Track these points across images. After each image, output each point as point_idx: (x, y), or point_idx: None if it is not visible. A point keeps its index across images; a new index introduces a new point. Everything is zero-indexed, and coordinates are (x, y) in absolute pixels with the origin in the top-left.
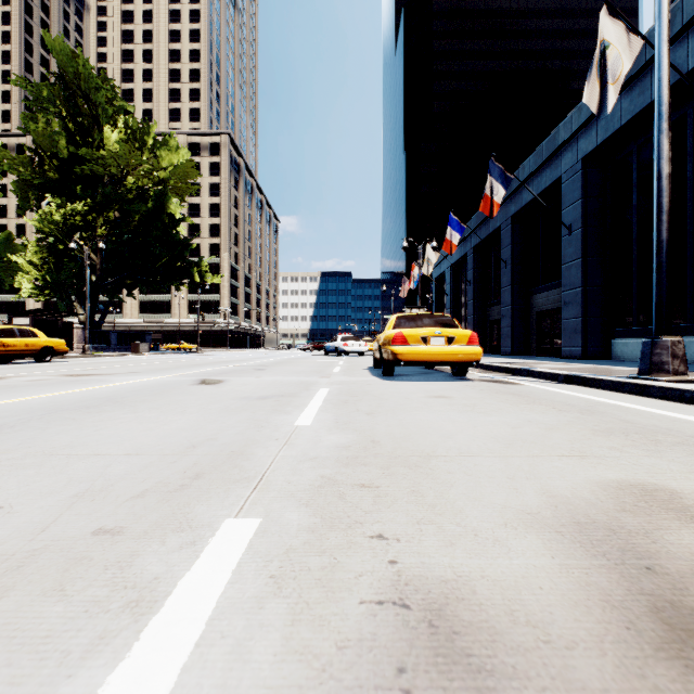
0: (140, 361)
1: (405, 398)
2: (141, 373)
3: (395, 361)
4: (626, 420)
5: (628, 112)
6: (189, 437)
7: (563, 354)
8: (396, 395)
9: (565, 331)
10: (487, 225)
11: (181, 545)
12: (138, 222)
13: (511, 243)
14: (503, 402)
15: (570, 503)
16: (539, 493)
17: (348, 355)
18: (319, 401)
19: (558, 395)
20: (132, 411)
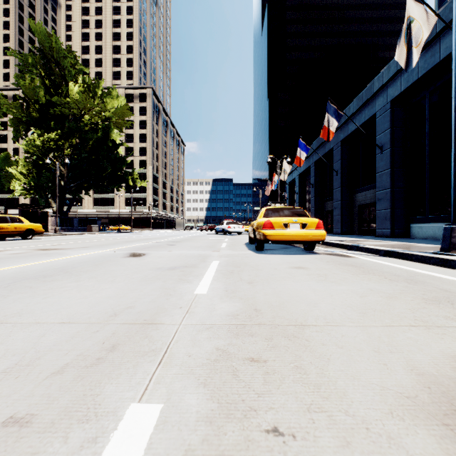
0: (92, 238)
1: (274, 269)
2: (90, 248)
3: (265, 240)
4: (444, 289)
5: (423, 68)
6: (113, 305)
7: (377, 233)
8: (267, 266)
9: (378, 218)
10: (324, 146)
11: (82, 444)
12: (91, 146)
13: (340, 159)
14: (346, 273)
15: (441, 383)
16: (408, 370)
17: (231, 234)
18: (212, 271)
19: (384, 266)
20: (76, 280)
